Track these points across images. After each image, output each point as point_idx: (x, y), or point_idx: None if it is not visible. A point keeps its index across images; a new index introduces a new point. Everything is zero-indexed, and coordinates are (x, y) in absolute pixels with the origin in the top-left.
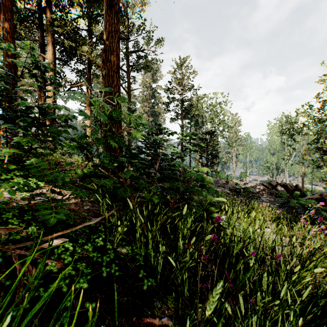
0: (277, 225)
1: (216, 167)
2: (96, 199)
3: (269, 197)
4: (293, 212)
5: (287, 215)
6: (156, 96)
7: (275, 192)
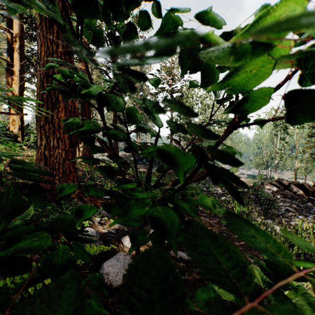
0: None
1: None
2: None
3: (289, 203)
4: None
5: None
6: (145, 88)
7: (289, 194)
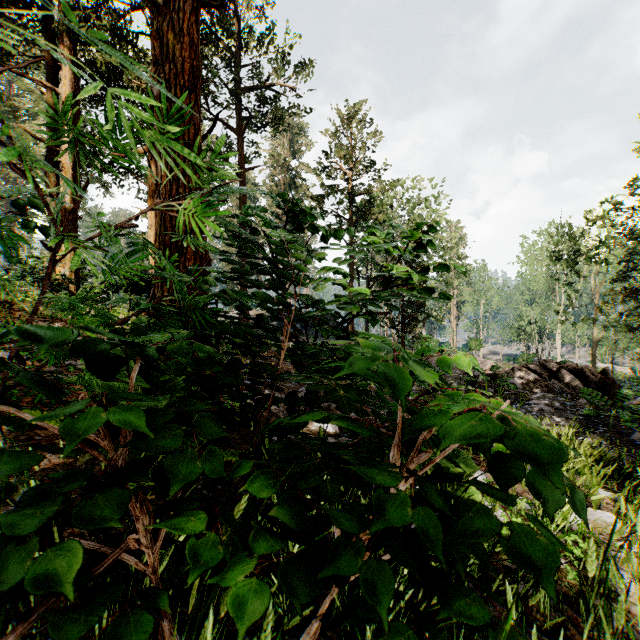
0: (637, 506)
1: (419, 328)
2: (75, 459)
3: (550, 400)
4: (621, 442)
5: (637, 464)
6: (299, 184)
7: (558, 386)
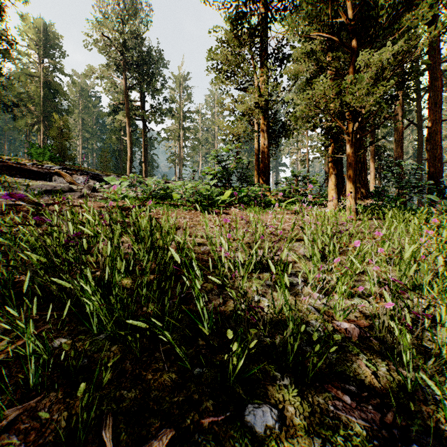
0: None
1: None
2: None
3: None
4: None
5: None
6: None
7: None
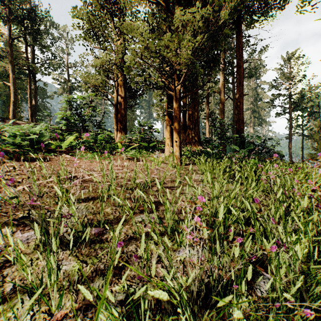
0: None
1: None
2: None
3: None
4: None
5: None
6: (259, 92)
7: None
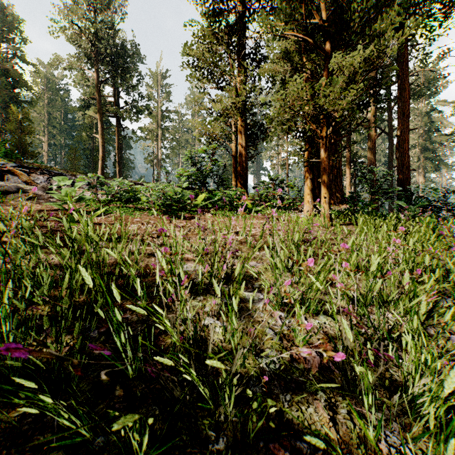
0: None
1: None
2: None
3: None
4: None
5: None
6: (434, 118)
7: None
